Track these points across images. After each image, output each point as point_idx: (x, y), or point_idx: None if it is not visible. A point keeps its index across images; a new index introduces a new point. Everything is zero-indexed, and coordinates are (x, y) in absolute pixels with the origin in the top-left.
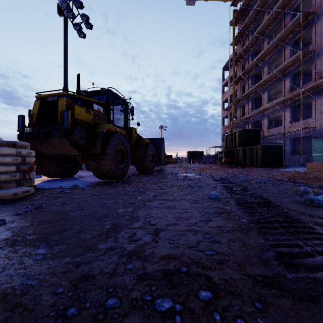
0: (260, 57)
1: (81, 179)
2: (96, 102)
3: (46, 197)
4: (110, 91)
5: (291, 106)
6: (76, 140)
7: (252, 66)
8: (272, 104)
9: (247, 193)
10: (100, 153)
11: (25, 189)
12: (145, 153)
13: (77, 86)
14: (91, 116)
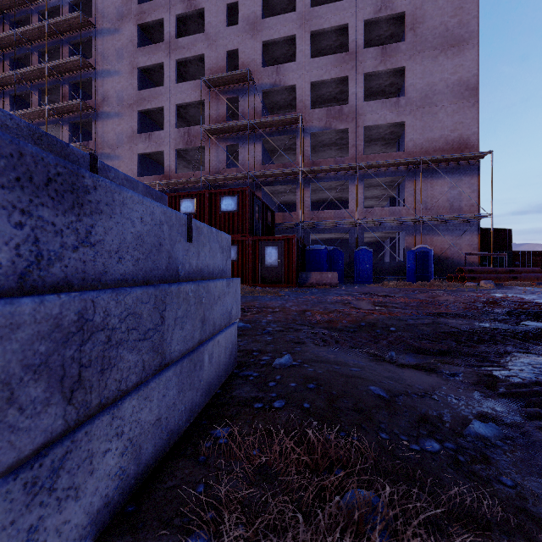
0: (26, 114)
1: None
2: None
3: None
4: None
5: None
6: None
7: None
8: None
9: None
10: None
11: None
12: None
13: None
14: None
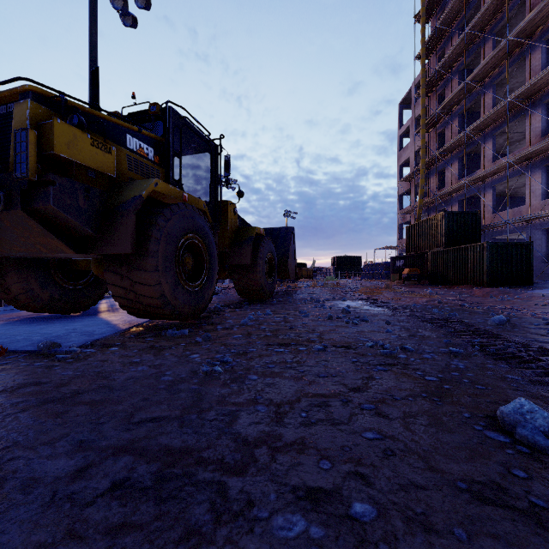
0: (477, 75)
1: (101, 318)
2: (135, 133)
3: None
4: (171, 111)
5: (546, 166)
6: (55, 214)
7: (460, 93)
8: (506, 162)
9: None
10: (132, 253)
11: None
12: (255, 257)
13: (92, 95)
14: (111, 159)
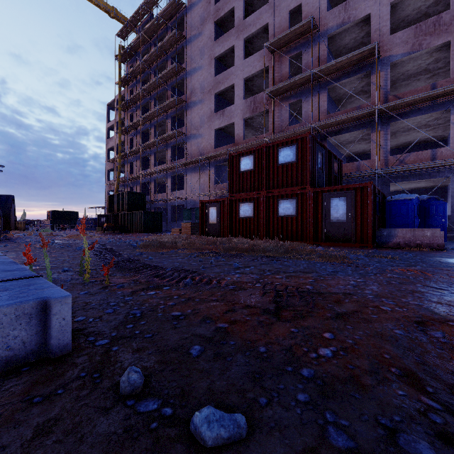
0: (147, 117)
1: None
2: None
3: None
4: None
5: (172, 176)
6: None
7: (139, 122)
8: (157, 170)
9: (104, 247)
10: None
11: None
12: None
13: None
14: None
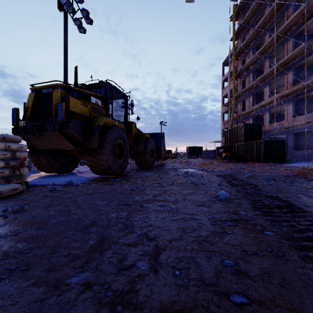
0: (261, 51)
1: (79, 175)
2: (94, 95)
3: (34, 196)
4: (108, 84)
5: (295, 100)
6: (71, 133)
7: (252, 60)
8: (274, 98)
9: (259, 192)
10: (97, 148)
11: (13, 187)
12: (145, 148)
13: (75, 78)
14: (87, 109)
